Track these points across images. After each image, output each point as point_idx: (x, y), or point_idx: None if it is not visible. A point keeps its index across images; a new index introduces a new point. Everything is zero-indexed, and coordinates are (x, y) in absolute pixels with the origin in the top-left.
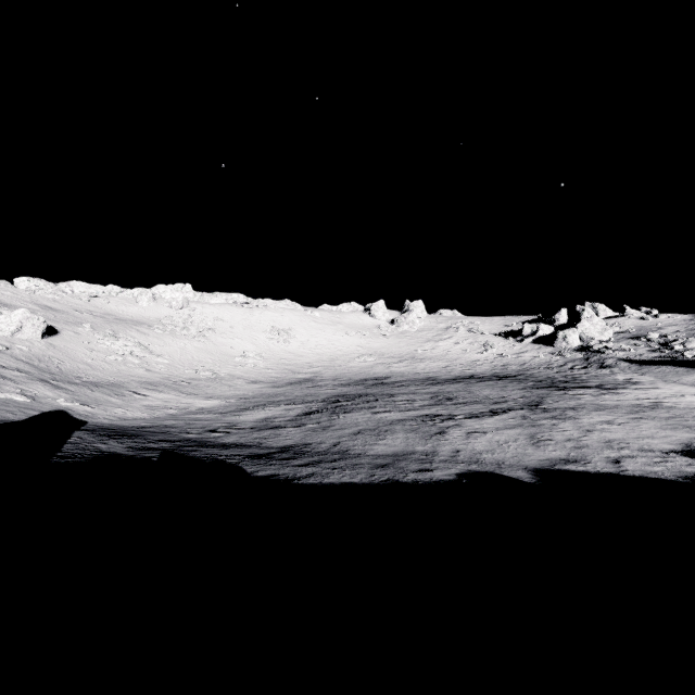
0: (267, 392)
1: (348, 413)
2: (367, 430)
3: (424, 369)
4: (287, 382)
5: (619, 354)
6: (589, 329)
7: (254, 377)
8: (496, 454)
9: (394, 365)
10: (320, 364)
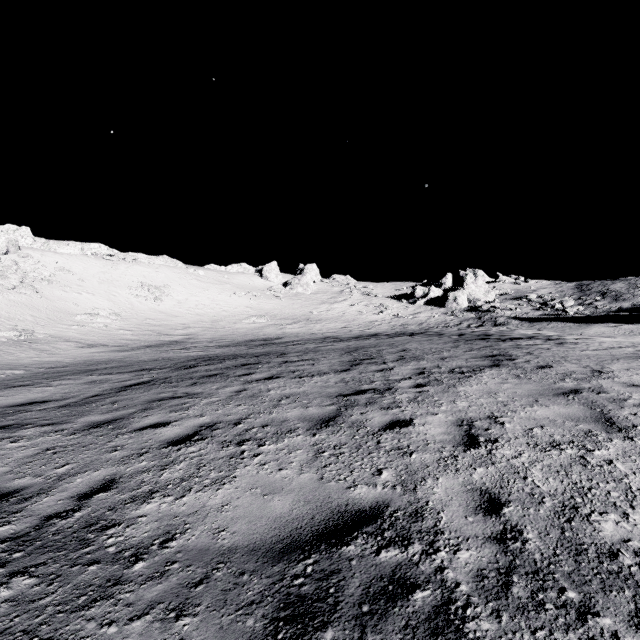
0: (99, 358)
1: (198, 384)
2: (218, 426)
3: (320, 330)
4: (143, 345)
5: (507, 313)
6: (475, 291)
7: (95, 339)
8: (632, 510)
9: (288, 326)
10: (199, 325)
